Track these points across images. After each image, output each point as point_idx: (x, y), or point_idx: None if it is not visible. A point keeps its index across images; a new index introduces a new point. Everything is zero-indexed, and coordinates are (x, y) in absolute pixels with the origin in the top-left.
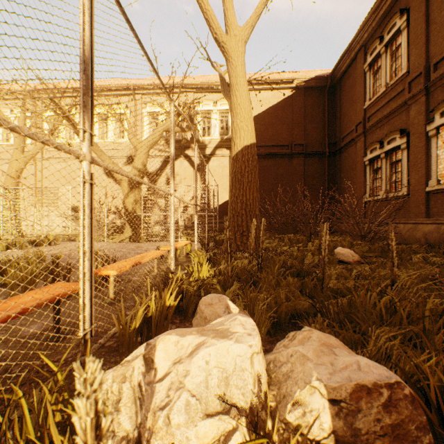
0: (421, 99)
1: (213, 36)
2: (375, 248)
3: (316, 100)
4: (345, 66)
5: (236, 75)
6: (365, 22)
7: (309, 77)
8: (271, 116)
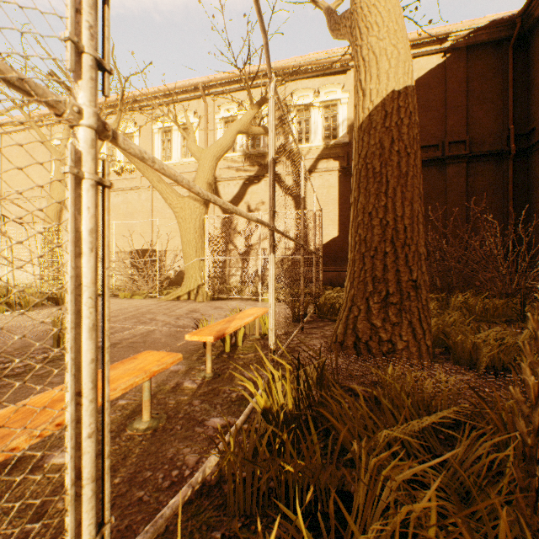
0: None
1: None
2: None
3: (488, 65)
4: None
5: None
6: None
7: (478, 25)
8: None
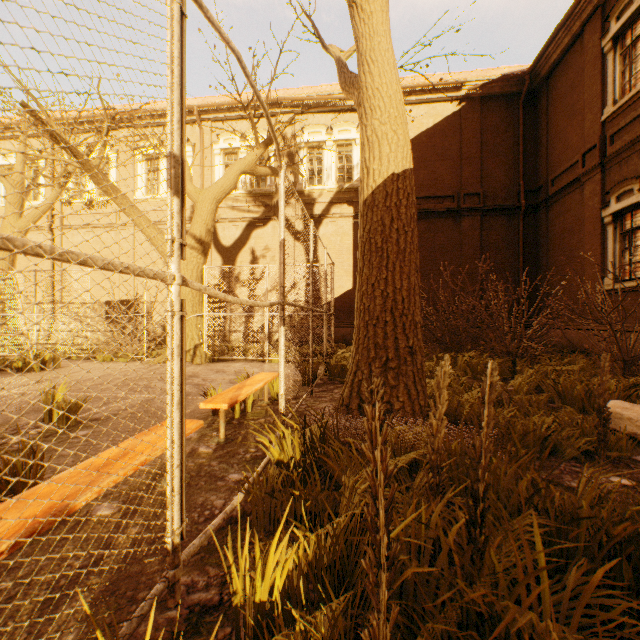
0: None
1: None
2: None
3: (501, 118)
4: (560, 50)
5: (370, 31)
6: None
7: (491, 77)
8: (424, 148)
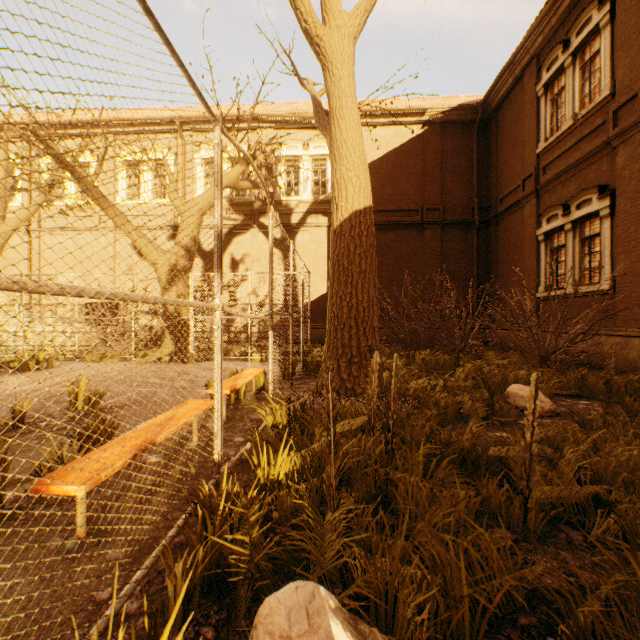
0: (636, 137)
1: (301, 26)
2: (570, 380)
3: (459, 142)
4: (506, 88)
5: (339, 92)
6: (540, 17)
7: (450, 106)
8: (391, 166)
